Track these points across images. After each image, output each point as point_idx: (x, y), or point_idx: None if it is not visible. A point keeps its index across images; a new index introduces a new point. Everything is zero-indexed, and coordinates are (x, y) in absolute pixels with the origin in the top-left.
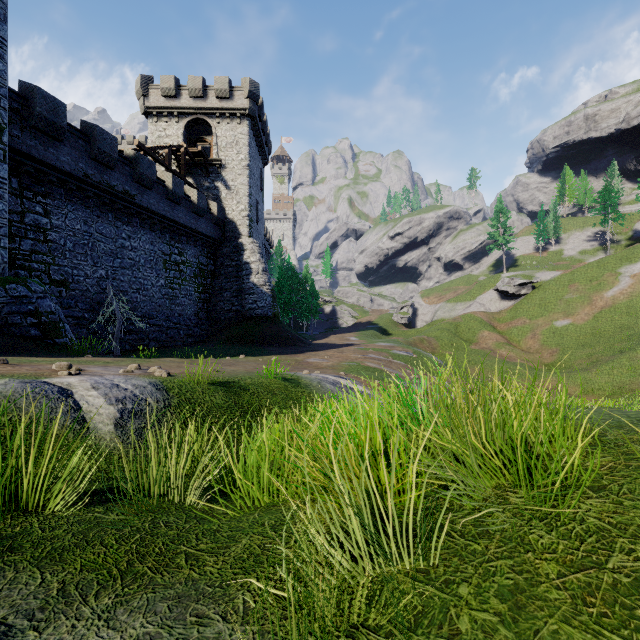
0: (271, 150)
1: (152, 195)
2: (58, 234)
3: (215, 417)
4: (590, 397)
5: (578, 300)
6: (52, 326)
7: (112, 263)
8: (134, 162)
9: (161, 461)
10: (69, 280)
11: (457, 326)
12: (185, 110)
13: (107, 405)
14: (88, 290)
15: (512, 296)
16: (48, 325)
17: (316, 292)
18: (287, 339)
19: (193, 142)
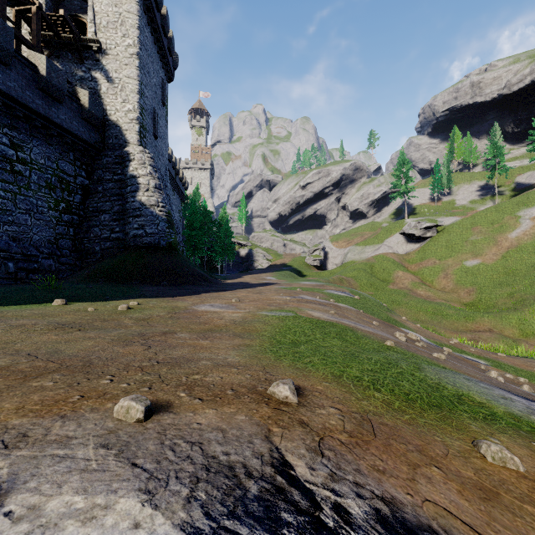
0: (177, 64)
1: None
2: None
3: None
4: (533, 340)
5: (483, 241)
6: None
7: None
8: None
9: None
10: None
11: (372, 266)
12: None
13: None
14: None
15: (417, 239)
16: None
17: (230, 231)
18: (184, 276)
19: None
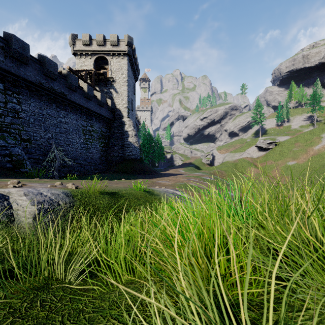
0: (139, 73)
1: (76, 95)
2: (25, 114)
3: (102, 213)
4: None
5: (300, 151)
6: (19, 162)
7: (55, 130)
8: (66, 77)
9: (48, 248)
10: (31, 139)
11: (236, 165)
12: (94, 52)
13: (31, 205)
14: (42, 144)
15: (264, 149)
16: (17, 161)
17: (162, 147)
18: (147, 171)
19: (98, 68)
